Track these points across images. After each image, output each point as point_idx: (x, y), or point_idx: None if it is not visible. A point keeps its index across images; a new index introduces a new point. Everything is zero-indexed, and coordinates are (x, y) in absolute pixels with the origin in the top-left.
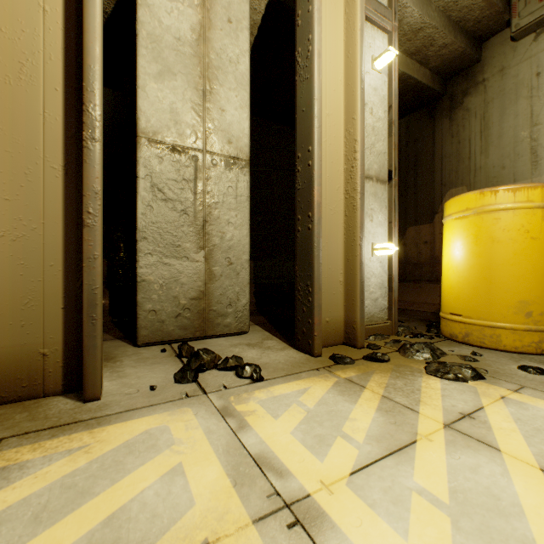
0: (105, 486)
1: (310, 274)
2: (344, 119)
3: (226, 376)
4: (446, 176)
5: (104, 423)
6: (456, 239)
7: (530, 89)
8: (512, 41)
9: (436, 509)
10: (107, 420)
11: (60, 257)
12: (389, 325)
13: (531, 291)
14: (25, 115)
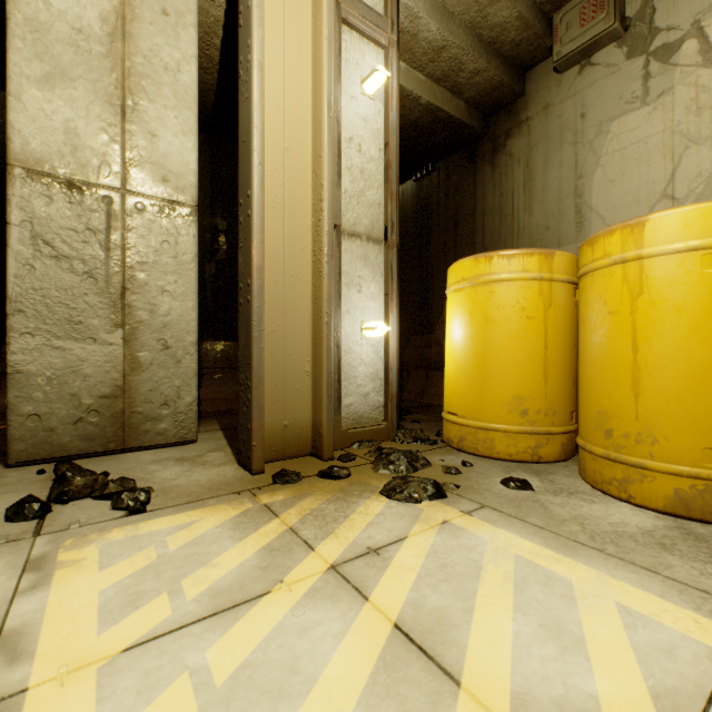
0: None
1: (249, 362)
2: (312, 156)
3: (97, 507)
4: (488, 237)
5: None
6: (453, 317)
7: (575, 134)
8: (556, 72)
9: (192, 697)
10: None
11: None
12: (385, 428)
13: (527, 383)
14: None
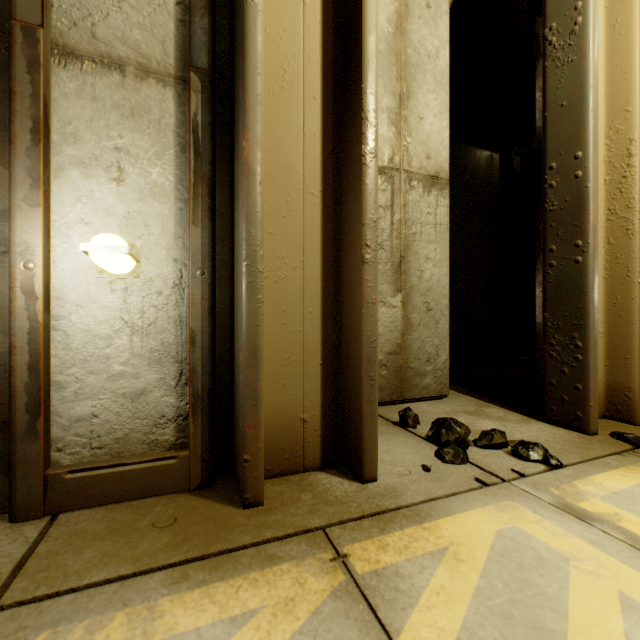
0: (557, 621)
1: (579, 322)
2: (605, 113)
3: (499, 456)
4: None
5: (425, 516)
6: None
7: None
8: None
9: None
10: (423, 511)
11: (318, 303)
12: None
13: None
14: (286, 131)
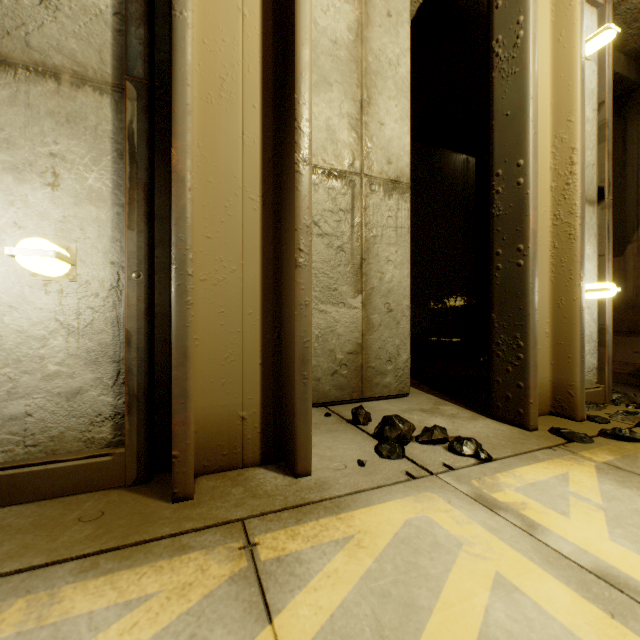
0: (429, 598)
1: (521, 323)
2: (552, 123)
3: (436, 451)
4: None
5: (344, 507)
6: None
7: None
8: None
9: None
10: (344, 503)
11: (258, 304)
12: (601, 391)
13: None
14: (225, 138)
